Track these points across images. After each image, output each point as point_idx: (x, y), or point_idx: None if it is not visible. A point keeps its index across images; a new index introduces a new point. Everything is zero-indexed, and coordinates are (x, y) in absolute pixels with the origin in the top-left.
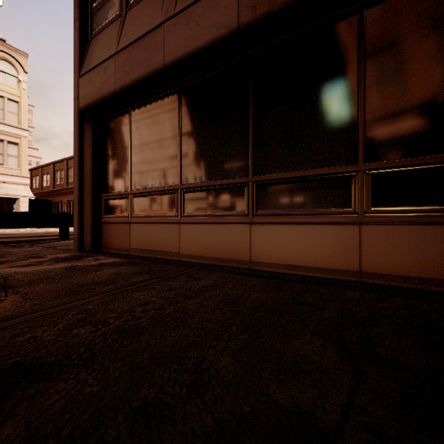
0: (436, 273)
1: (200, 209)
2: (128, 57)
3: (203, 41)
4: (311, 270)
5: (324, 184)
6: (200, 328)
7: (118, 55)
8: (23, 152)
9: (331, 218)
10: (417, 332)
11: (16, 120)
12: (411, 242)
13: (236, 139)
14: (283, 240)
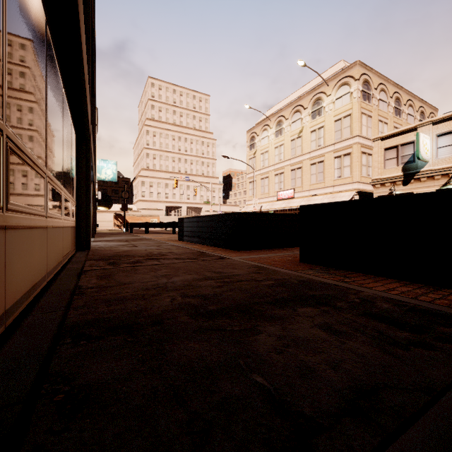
0: None
1: None
2: None
3: None
4: None
5: None
6: None
7: None
8: (354, 159)
9: None
10: None
11: (349, 132)
12: None
13: None
14: None
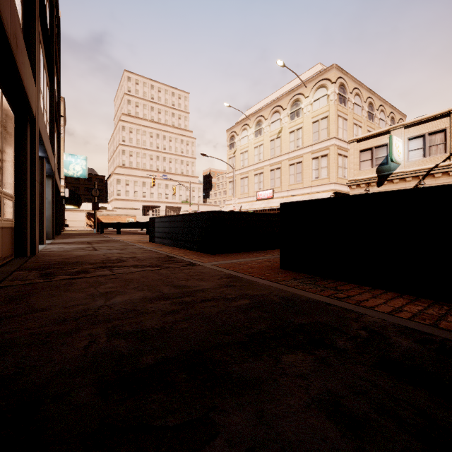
0: None
1: None
2: None
3: None
4: None
5: None
6: None
7: None
8: (331, 161)
9: None
10: None
11: (326, 133)
12: None
13: None
14: None
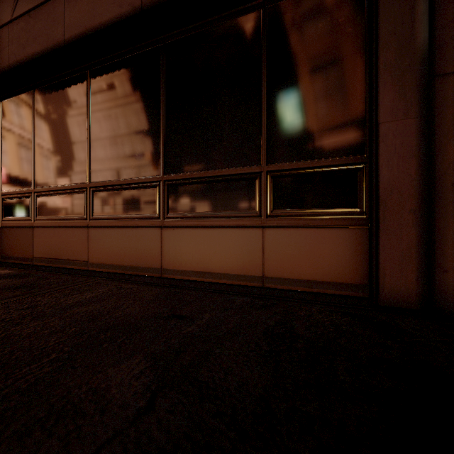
0: (327, 276)
1: (110, 211)
2: (24, 28)
3: (106, 18)
4: (219, 277)
5: (231, 185)
6: (2, 361)
7: (13, 23)
8: None
9: (237, 221)
10: (268, 343)
11: None
12: (306, 245)
13: (148, 133)
14: (193, 245)
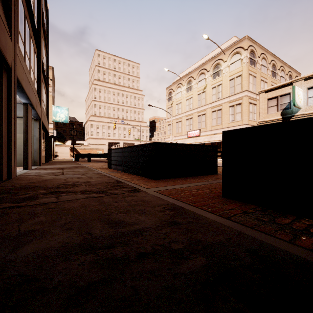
0: None
1: None
2: None
3: None
4: None
5: None
6: None
7: None
8: (244, 108)
9: None
10: None
11: (240, 87)
12: None
13: None
14: None
